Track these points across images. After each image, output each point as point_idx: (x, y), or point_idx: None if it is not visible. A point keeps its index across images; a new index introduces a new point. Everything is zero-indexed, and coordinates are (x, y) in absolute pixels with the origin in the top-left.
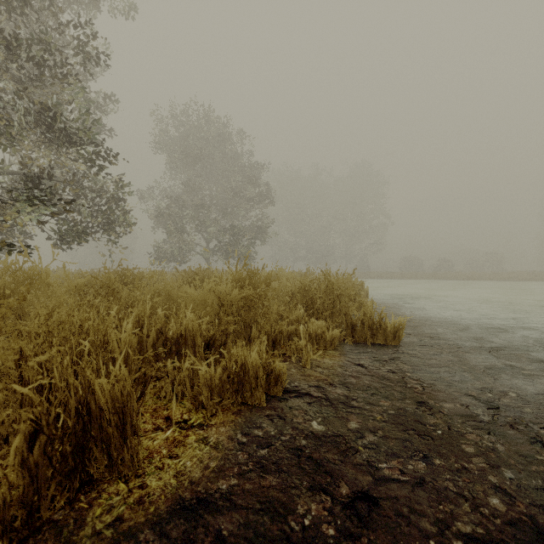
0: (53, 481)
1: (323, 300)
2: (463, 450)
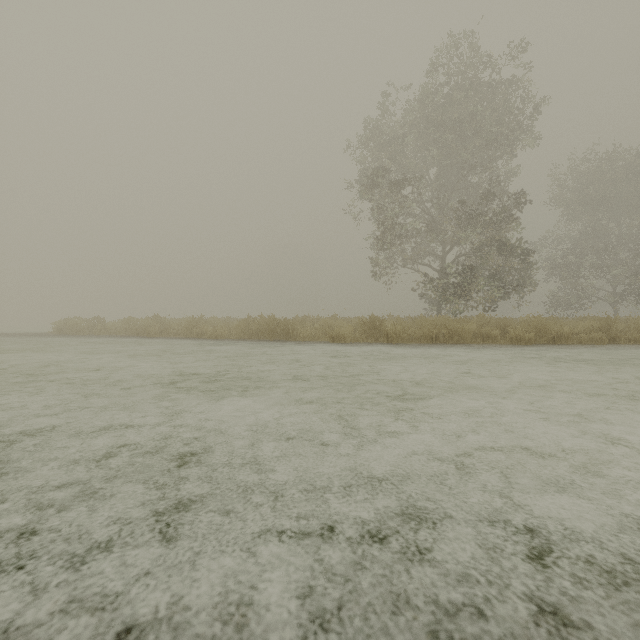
0: (559, 340)
1: None
2: (639, 348)
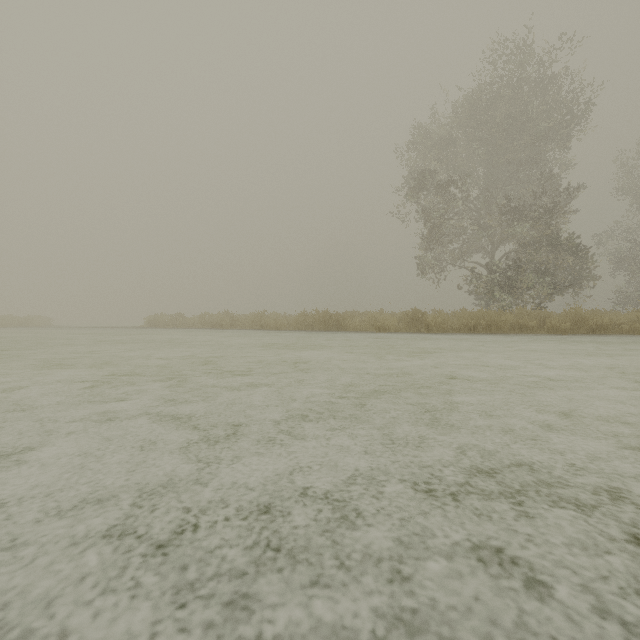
0: (598, 331)
1: None
2: None
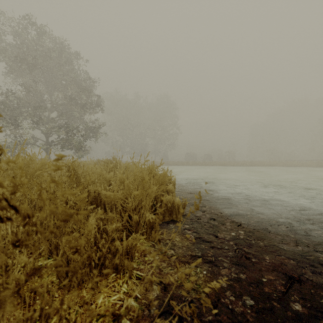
0: None
1: None
2: None
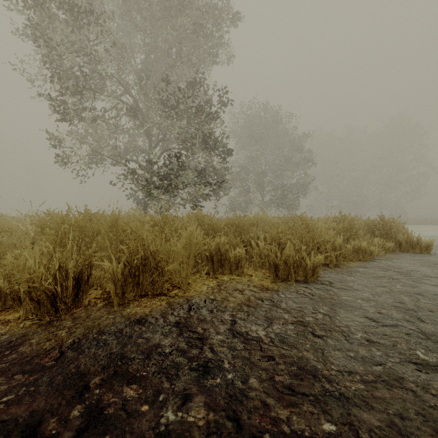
0: None
1: (380, 231)
2: None
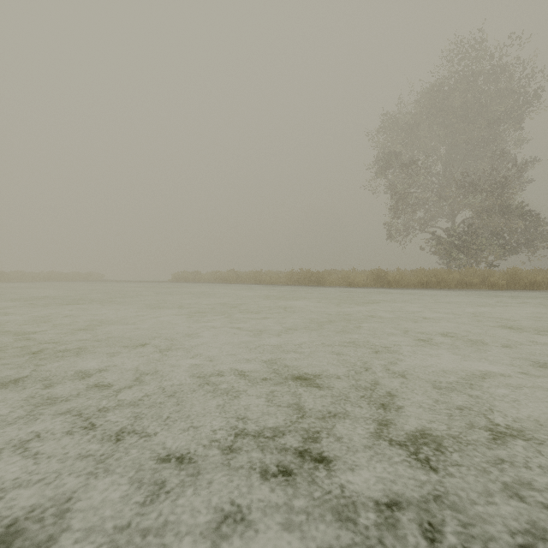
0: (531, 287)
1: None
2: None
